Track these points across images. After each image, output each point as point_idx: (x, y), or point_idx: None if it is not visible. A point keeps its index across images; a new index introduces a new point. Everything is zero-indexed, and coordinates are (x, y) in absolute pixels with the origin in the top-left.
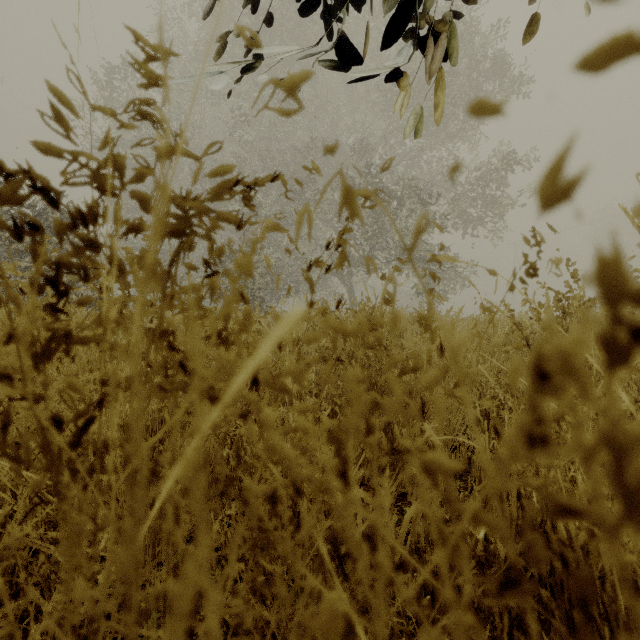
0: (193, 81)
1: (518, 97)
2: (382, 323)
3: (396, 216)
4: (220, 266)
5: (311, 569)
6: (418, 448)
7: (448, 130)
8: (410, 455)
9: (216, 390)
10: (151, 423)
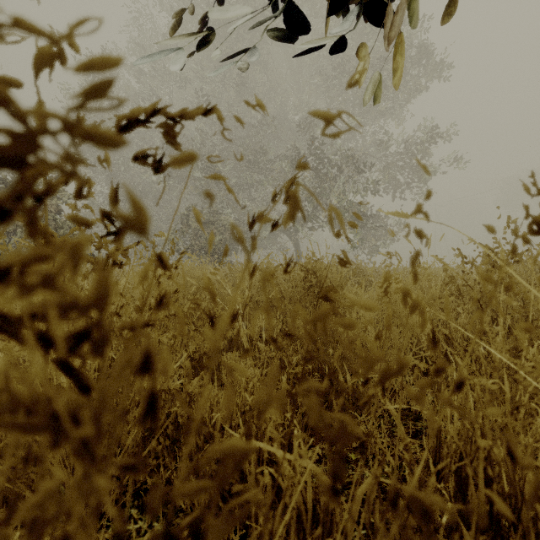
0: (163, 67)
1: (440, 80)
2: (352, 303)
3: (335, 182)
4: (185, 224)
5: (258, 534)
6: (408, 493)
7: (380, 108)
8: (397, 507)
9: (72, 435)
10: (97, 381)
